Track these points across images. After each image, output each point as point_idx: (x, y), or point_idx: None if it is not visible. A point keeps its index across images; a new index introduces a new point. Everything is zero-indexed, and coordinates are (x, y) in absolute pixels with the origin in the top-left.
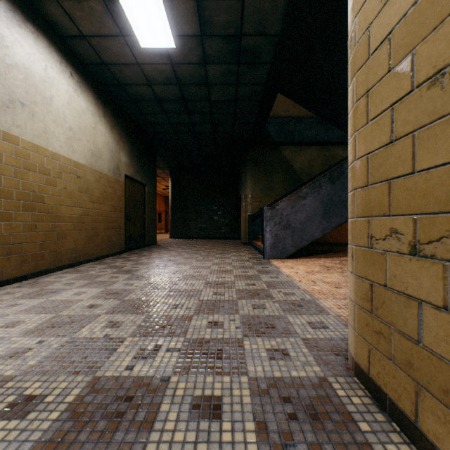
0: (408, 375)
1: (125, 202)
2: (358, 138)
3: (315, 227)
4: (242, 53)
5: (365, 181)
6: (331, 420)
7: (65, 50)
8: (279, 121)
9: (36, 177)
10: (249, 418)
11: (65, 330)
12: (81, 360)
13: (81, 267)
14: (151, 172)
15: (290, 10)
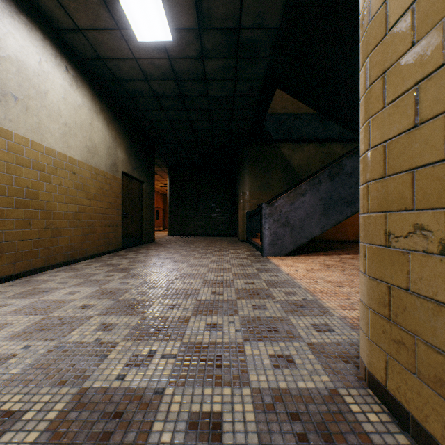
0: (439, 394)
1: (122, 199)
2: (373, 124)
3: (314, 224)
4: (240, 47)
5: (381, 171)
6: (347, 443)
7: (60, 43)
8: (277, 118)
9: (29, 173)
10: (254, 440)
11: (53, 334)
12: (68, 368)
13: (76, 265)
14: (149, 169)
15: (290, 2)
